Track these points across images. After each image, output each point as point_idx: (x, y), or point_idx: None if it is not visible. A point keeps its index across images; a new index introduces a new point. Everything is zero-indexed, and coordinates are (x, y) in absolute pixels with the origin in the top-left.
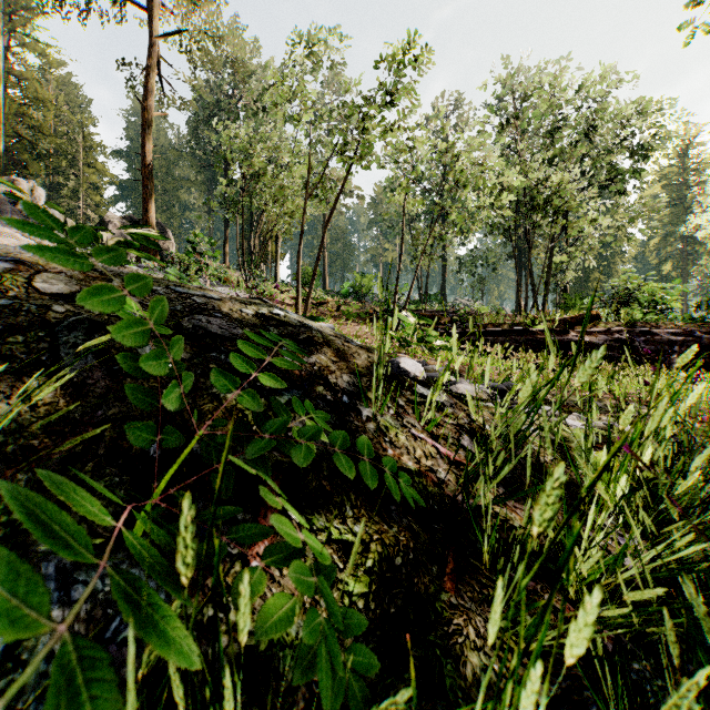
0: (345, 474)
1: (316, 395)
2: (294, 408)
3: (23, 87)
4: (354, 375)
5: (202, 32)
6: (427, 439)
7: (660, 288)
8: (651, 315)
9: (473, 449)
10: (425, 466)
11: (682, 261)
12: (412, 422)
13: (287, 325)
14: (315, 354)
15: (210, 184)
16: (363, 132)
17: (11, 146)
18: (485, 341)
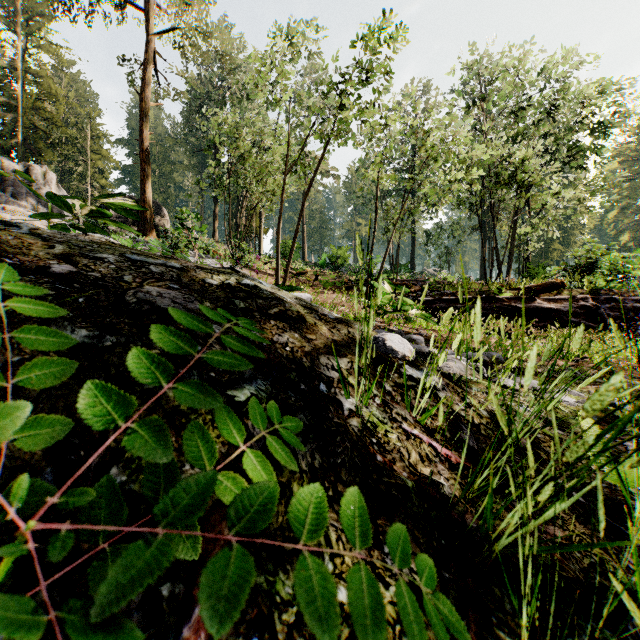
0: (323, 632)
1: (287, 384)
2: (251, 419)
3: (39, 84)
4: (333, 356)
5: (193, 29)
6: (422, 437)
7: (621, 258)
8: (613, 283)
9: (475, 446)
10: (424, 477)
11: (639, 232)
12: (402, 413)
13: (257, 297)
14: (287, 331)
15: (201, 167)
16: (339, 108)
17: (28, 137)
18: (454, 308)
